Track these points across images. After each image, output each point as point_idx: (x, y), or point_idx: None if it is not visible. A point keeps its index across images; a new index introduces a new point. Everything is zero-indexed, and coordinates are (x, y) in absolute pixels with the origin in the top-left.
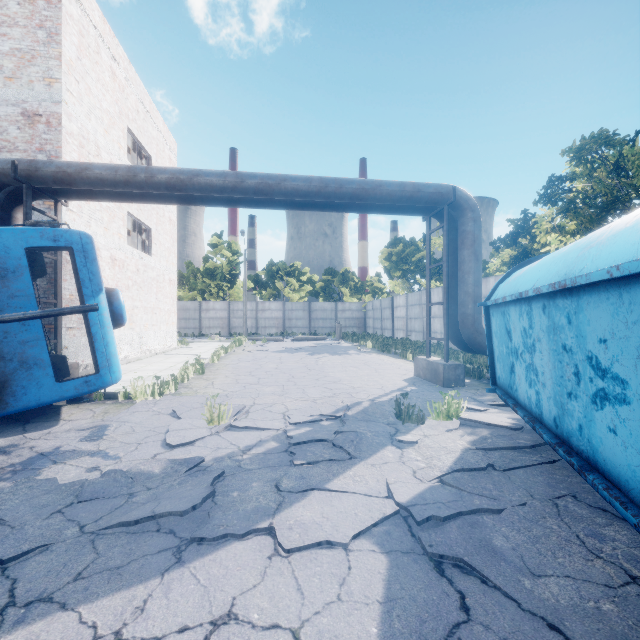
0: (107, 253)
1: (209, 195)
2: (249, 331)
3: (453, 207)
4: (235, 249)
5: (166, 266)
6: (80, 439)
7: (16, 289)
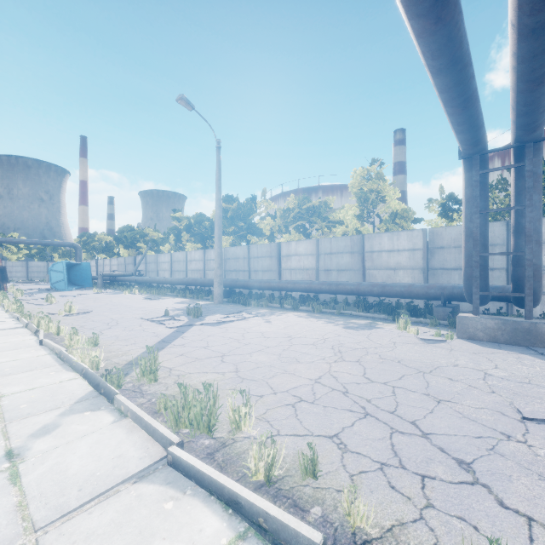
0: None
1: None
2: None
3: (75, 247)
4: None
5: None
6: None
7: None
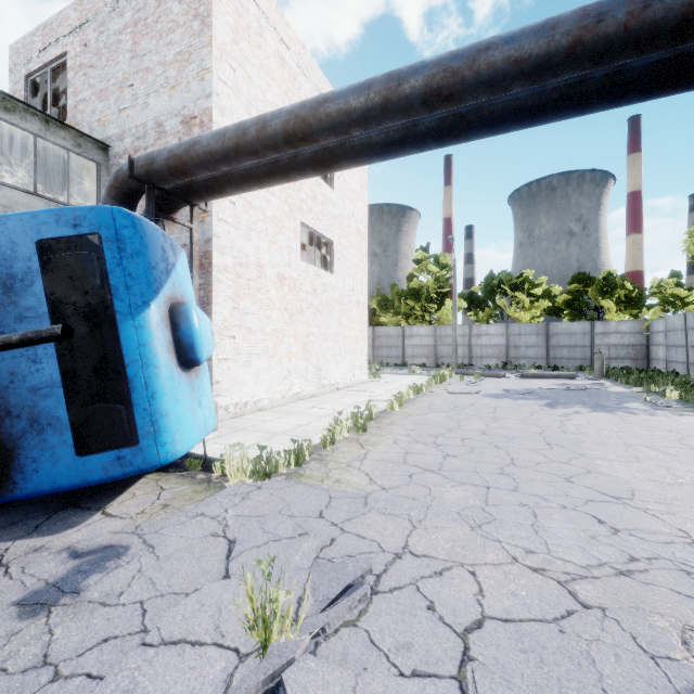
0: (273, 271)
1: (355, 143)
2: (460, 362)
3: None
4: (443, 263)
5: (352, 285)
6: (28, 593)
7: (25, 306)
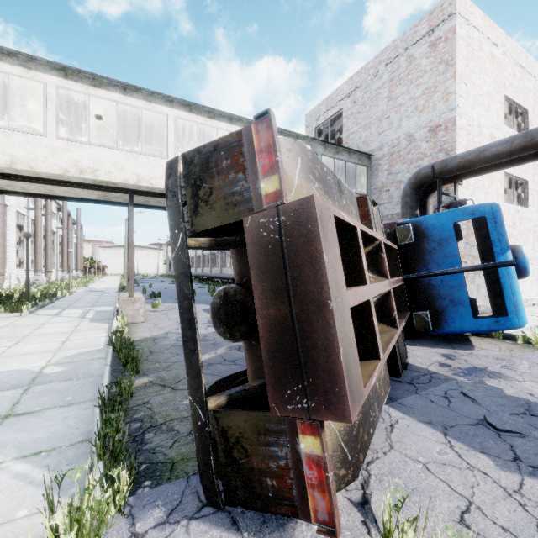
0: None
1: None
2: None
3: None
4: None
5: None
6: (500, 365)
7: (447, 251)
